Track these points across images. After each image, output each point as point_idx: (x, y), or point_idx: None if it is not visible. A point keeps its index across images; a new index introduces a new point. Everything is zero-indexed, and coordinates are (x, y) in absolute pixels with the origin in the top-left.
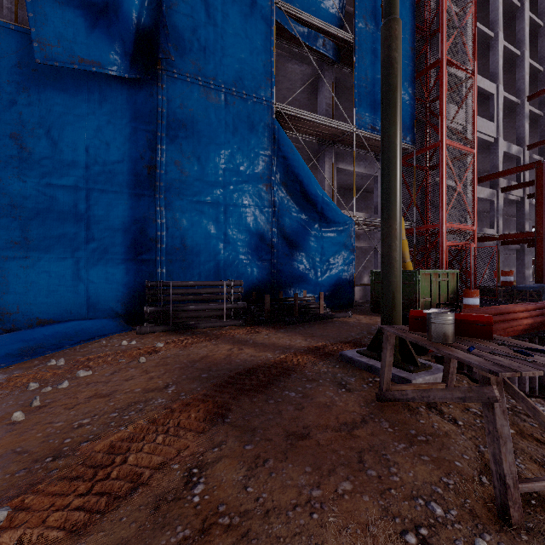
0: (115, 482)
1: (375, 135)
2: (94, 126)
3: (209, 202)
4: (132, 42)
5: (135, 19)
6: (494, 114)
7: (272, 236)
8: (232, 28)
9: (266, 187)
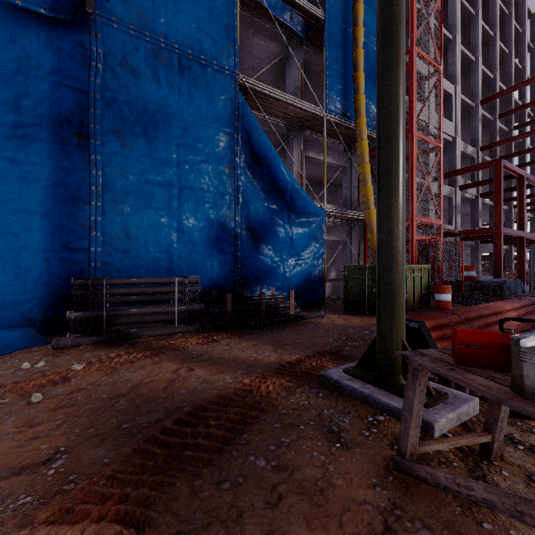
0: None
1: (345, 122)
2: None
3: (158, 183)
4: None
5: None
6: (453, 114)
7: (236, 226)
8: None
9: (229, 170)
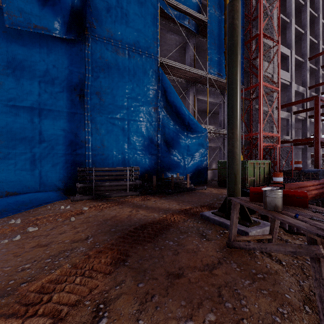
0: (40, 318)
1: (220, 79)
2: (44, 69)
3: (118, 118)
4: (69, 16)
5: (71, 1)
6: (289, 68)
7: (158, 139)
8: (133, 10)
9: (154, 109)
